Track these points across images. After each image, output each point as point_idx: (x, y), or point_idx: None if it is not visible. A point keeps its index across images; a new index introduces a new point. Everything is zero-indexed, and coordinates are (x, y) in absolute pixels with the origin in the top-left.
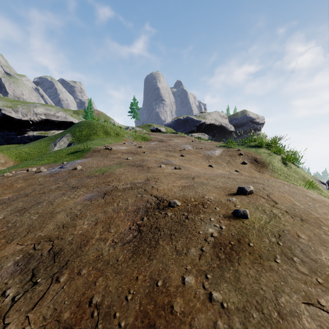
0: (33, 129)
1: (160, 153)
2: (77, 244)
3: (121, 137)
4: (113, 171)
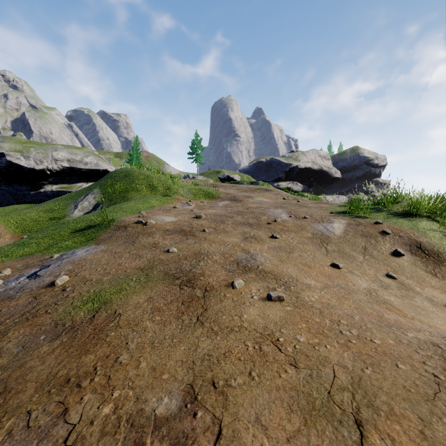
0: (52, 182)
1: (232, 232)
2: None
3: (172, 195)
4: (121, 308)
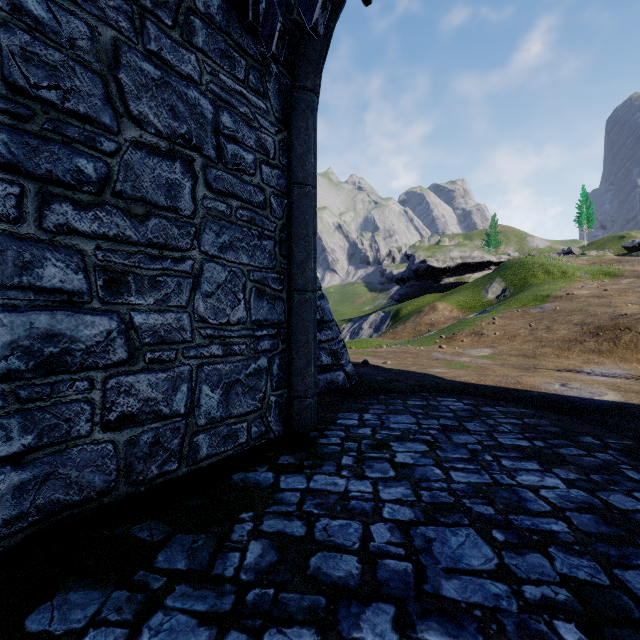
0: (447, 276)
1: (630, 296)
2: (590, 322)
3: (573, 278)
4: (588, 309)
